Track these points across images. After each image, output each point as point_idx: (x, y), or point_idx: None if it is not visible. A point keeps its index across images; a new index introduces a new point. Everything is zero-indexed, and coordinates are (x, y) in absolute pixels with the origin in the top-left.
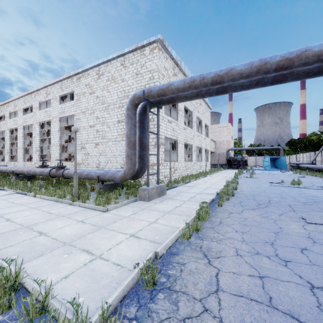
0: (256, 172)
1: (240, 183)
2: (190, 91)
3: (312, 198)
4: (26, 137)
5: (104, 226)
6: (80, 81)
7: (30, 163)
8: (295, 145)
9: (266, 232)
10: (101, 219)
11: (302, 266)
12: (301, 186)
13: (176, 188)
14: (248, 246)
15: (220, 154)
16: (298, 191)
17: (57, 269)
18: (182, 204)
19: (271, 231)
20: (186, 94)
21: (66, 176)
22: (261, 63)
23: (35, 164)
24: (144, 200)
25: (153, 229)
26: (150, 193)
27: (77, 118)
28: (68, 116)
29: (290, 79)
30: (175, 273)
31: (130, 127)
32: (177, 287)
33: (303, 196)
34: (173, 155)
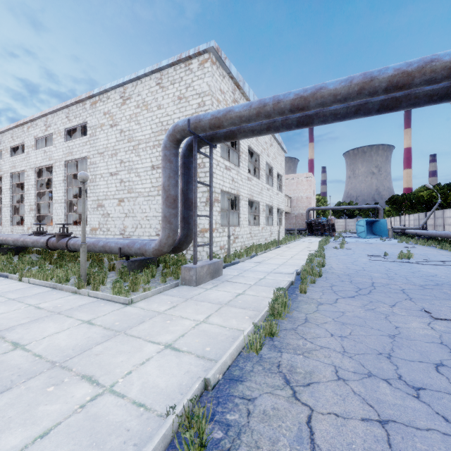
0: (347, 240)
1: (328, 257)
2: (259, 121)
3: (431, 278)
4: (15, 189)
5: (124, 330)
6: (96, 107)
7: (20, 229)
8: (399, 203)
9: (376, 335)
10: (120, 317)
11: (444, 397)
12: (412, 261)
13: (238, 265)
14: (352, 361)
15: (297, 215)
16: (410, 267)
17: (31, 417)
18: (247, 290)
19: (384, 333)
20: (253, 126)
21: (73, 249)
22: (365, 79)
23: (29, 230)
24: (189, 285)
25: (202, 334)
26: (198, 273)
27: (91, 162)
28: (78, 159)
29: (405, 106)
30: (238, 419)
31: (168, 175)
32: (243, 450)
33: (418, 276)
34: (233, 217)
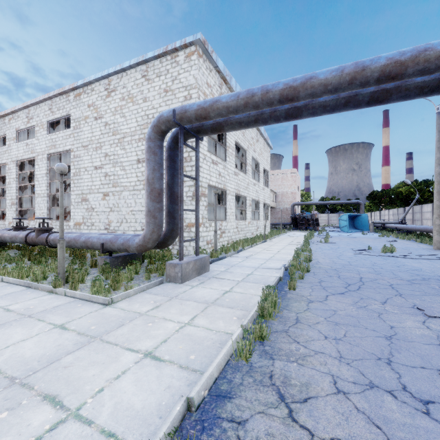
0: (330, 234)
1: (314, 252)
2: (246, 112)
3: (416, 272)
4: None
5: (100, 335)
6: (80, 99)
7: (1, 223)
8: (379, 199)
9: (372, 337)
10: (97, 320)
11: None
12: (396, 255)
13: (225, 260)
14: (351, 368)
15: (282, 210)
16: (394, 261)
17: None
18: (235, 287)
19: (380, 334)
20: (241, 117)
21: (53, 244)
22: (356, 68)
23: (10, 225)
24: (174, 282)
25: (187, 338)
26: (184, 270)
27: (75, 155)
28: (61, 152)
29: (395, 98)
30: None
31: (153, 168)
32: None
33: (404, 270)
34: (220, 212)
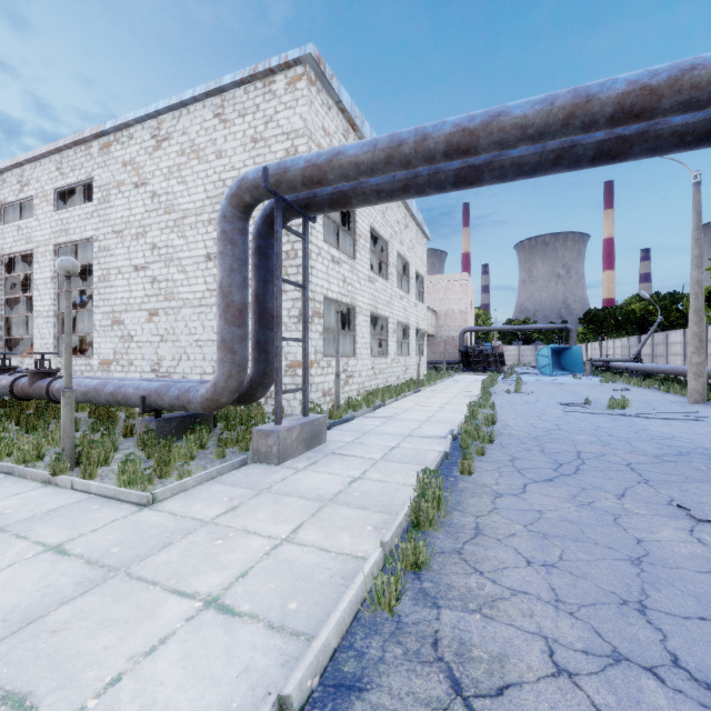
0: (524, 379)
1: (498, 408)
2: (389, 173)
3: (667, 442)
4: None
5: (127, 564)
6: (109, 153)
7: None
8: (599, 322)
9: (608, 560)
10: (124, 535)
11: None
12: (630, 413)
13: (353, 423)
14: (577, 623)
15: (446, 339)
16: (629, 424)
17: None
18: (369, 471)
19: (621, 555)
20: (379, 183)
21: (58, 398)
22: (576, 98)
23: None
24: (266, 462)
25: (284, 568)
26: (282, 441)
27: (102, 246)
28: (78, 242)
29: (638, 152)
30: None
31: (230, 267)
32: None
33: (647, 438)
34: (345, 342)
